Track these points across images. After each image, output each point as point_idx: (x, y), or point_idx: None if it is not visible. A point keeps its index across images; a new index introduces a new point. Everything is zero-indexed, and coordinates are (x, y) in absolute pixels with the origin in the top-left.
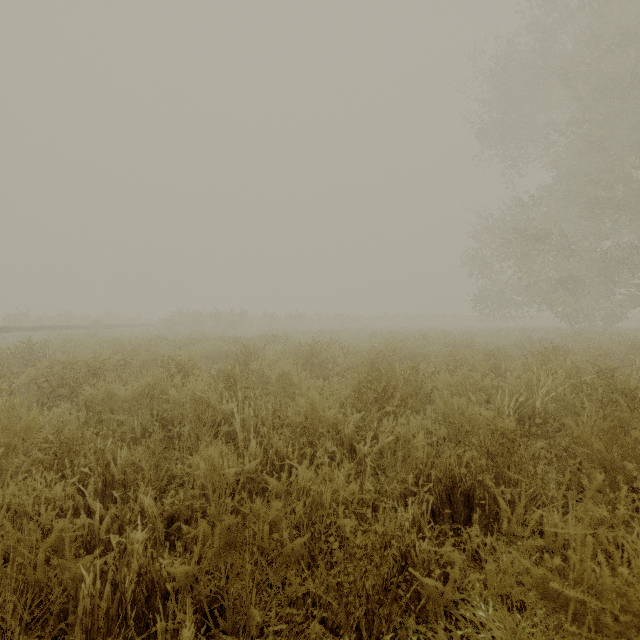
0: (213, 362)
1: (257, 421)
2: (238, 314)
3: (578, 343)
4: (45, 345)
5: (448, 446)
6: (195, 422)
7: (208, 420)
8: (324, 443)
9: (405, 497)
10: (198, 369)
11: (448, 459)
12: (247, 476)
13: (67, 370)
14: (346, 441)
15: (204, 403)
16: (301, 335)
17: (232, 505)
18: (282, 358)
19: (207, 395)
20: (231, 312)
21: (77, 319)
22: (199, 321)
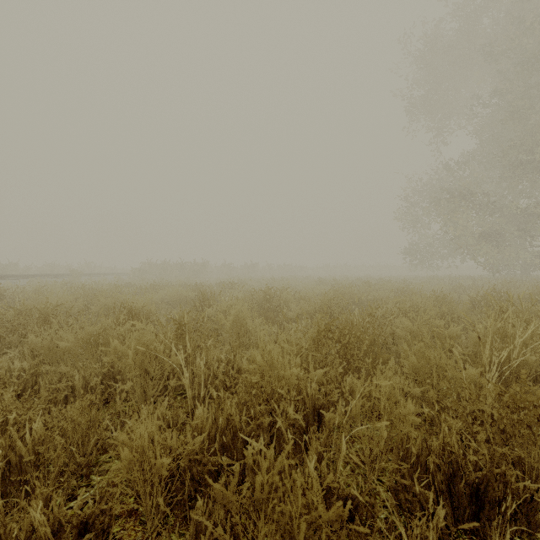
0: (174, 307)
1: (209, 373)
2: (200, 264)
3: (509, 289)
4: (19, 291)
5: (420, 404)
6: (141, 375)
7: (155, 373)
8: (284, 407)
9: (396, 493)
10: (153, 315)
11: (447, 438)
12: (189, 458)
13: (16, 317)
14: (308, 402)
15: (151, 354)
16: (255, 282)
17: (170, 496)
18: (237, 304)
19: (155, 345)
20: (194, 262)
21: (61, 268)
22: (166, 270)
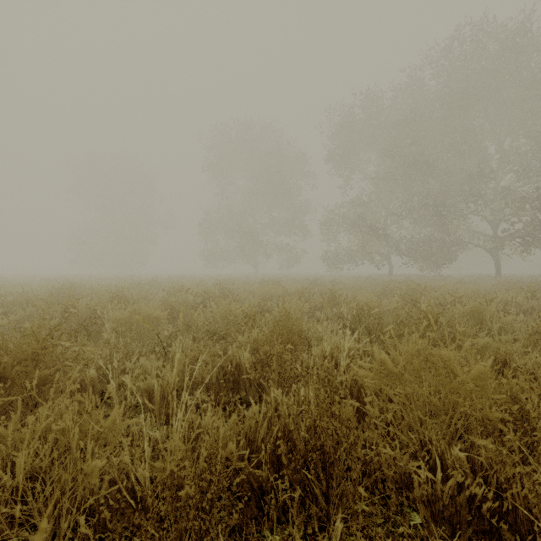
0: None
1: None
2: None
3: None
4: None
5: None
6: None
7: None
8: None
9: None
10: None
11: None
12: None
13: None
14: None
15: None
16: None
17: None
18: None
19: None
20: None
21: None
22: None
